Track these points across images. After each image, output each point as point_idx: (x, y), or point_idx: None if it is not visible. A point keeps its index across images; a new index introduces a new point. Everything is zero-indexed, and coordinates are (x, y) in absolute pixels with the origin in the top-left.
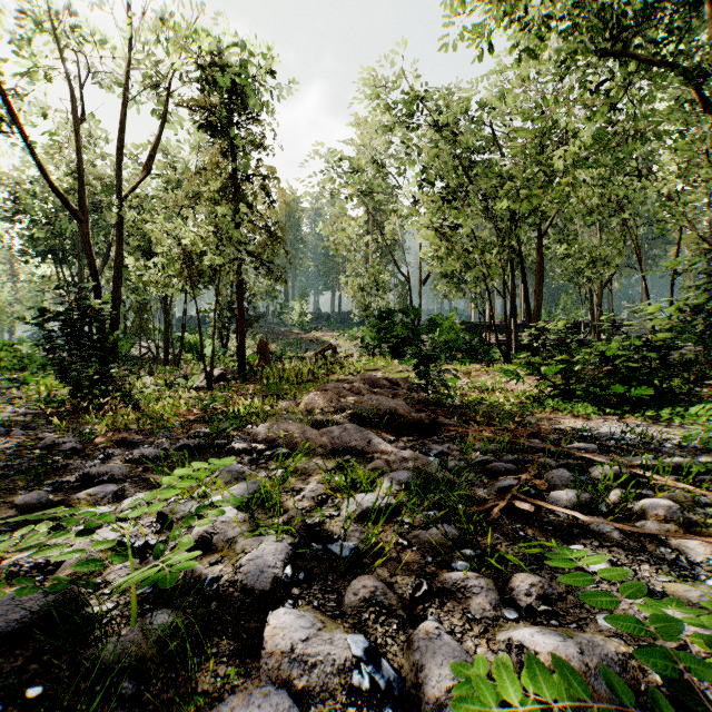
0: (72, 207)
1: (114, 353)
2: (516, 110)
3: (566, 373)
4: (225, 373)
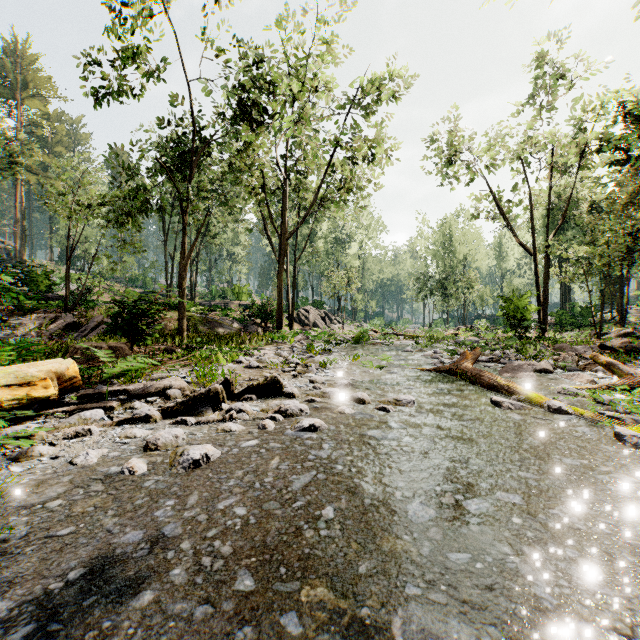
0: (527, 249)
1: (545, 318)
2: None
3: None
4: (634, 332)
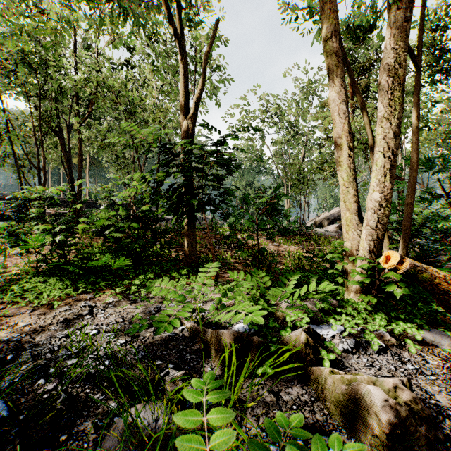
0: None
1: None
2: (65, 17)
3: (62, 244)
4: None
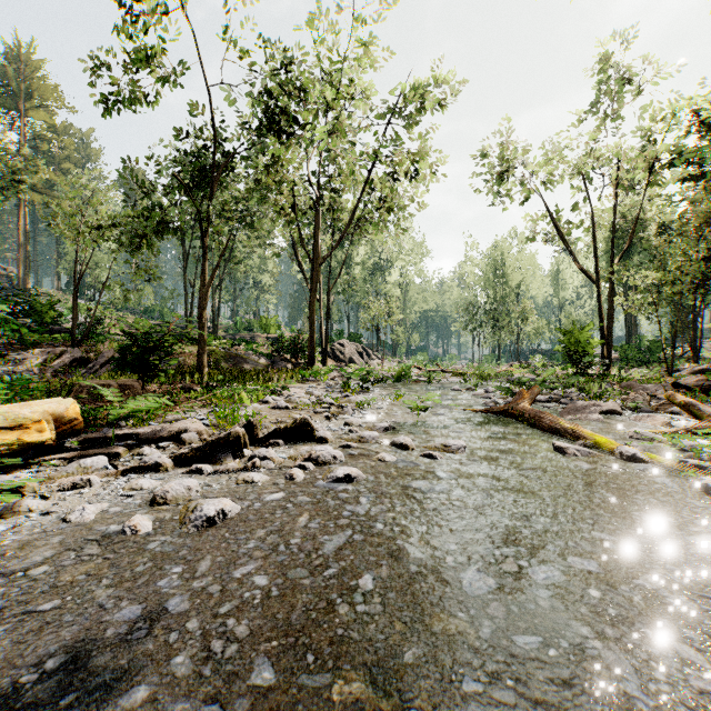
0: (589, 276)
1: (609, 353)
2: None
3: None
4: (710, 368)
